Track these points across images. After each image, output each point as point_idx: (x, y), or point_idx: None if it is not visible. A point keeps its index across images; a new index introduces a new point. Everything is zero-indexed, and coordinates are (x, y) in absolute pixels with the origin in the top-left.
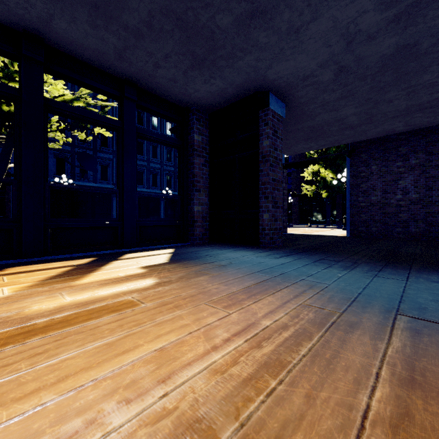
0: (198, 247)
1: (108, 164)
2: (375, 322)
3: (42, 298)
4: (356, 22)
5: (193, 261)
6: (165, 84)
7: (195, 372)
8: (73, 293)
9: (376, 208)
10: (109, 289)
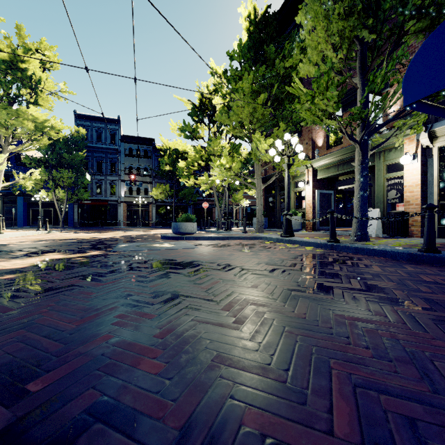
0: None
1: None
2: None
3: None
4: None
5: None
6: None
7: None
8: None
9: None
10: None
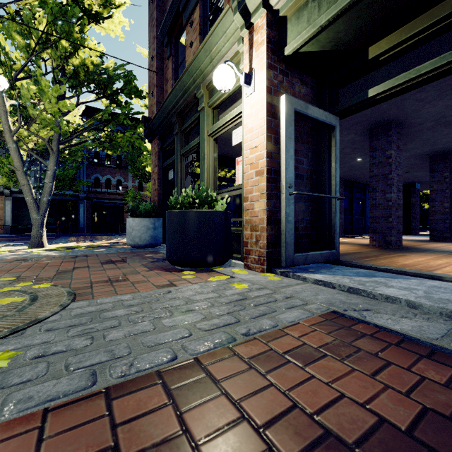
0: None
1: None
2: None
3: None
4: None
5: None
6: None
7: None
8: None
9: None
10: None
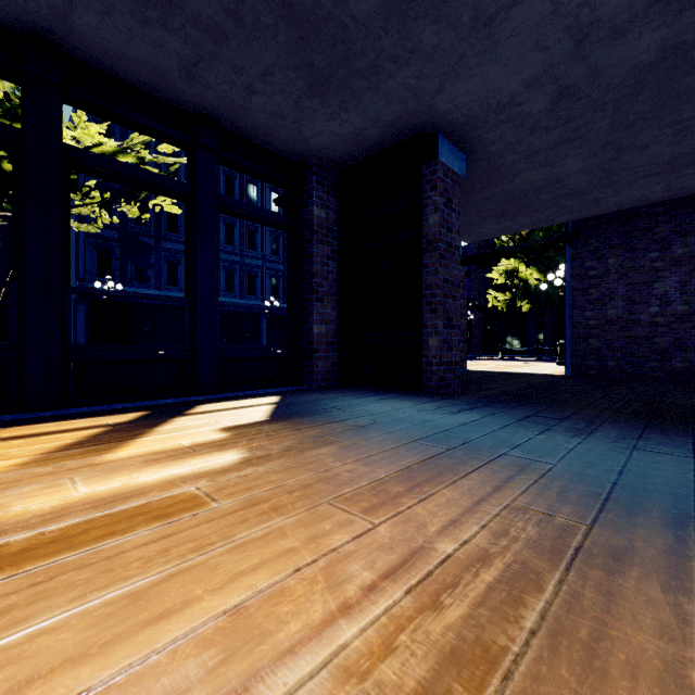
0: (320, 394)
1: (178, 259)
2: (662, 547)
3: (36, 487)
4: (593, 3)
5: (310, 418)
6: (265, 122)
7: (303, 673)
8: (93, 478)
9: (616, 328)
10: (158, 472)
